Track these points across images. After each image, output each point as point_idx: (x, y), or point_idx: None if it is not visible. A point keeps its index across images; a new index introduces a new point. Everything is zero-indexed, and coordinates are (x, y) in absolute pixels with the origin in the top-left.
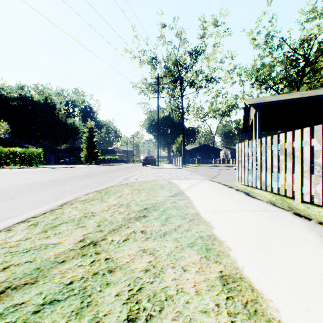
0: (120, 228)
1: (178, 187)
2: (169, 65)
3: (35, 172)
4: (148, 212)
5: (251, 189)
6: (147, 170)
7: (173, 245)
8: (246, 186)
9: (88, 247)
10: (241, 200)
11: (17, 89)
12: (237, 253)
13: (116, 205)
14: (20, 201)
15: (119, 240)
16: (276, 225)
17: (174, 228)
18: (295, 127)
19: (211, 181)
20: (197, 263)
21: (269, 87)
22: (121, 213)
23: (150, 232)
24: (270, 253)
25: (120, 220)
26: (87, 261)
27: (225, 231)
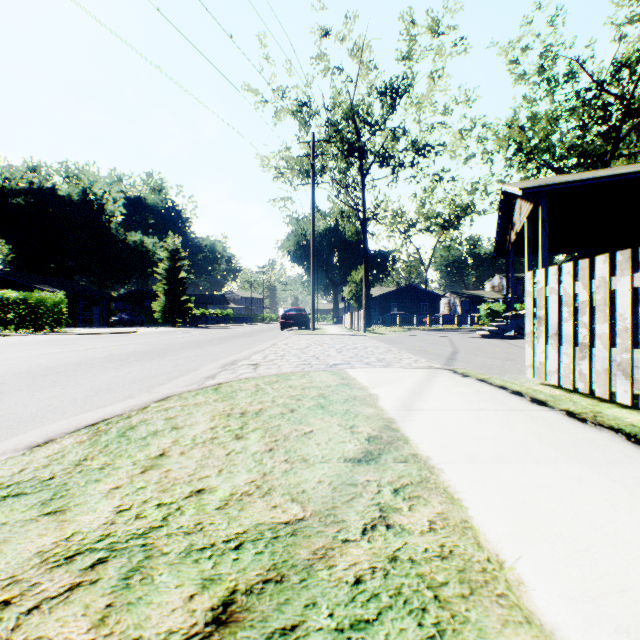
0: None
1: (375, 404)
2: (337, 119)
3: (31, 344)
4: None
5: (589, 402)
6: (288, 341)
7: None
8: (566, 393)
9: None
10: None
11: (24, 172)
12: None
13: (78, 552)
14: None
15: None
16: None
17: None
18: (610, 247)
19: (457, 375)
20: None
21: (545, 165)
22: None
23: None
24: None
25: None
26: None
27: None
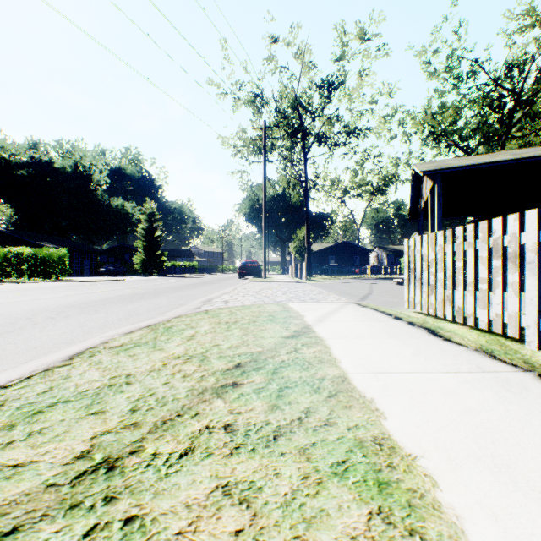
0: (178, 417)
1: (302, 319)
2: (284, 108)
3: (52, 289)
4: (242, 375)
5: (433, 320)
6: (246, 286)
7: (298, 471)
8: (424, 316)
9: (92, 477)
10: (426, 346)
11: (27, 149)
12: (458, 498)
13: (180, 356)
14: (0, 346)
15: (171, 454)
16: (518, 408)
17: (297, 417)
18: (500, 213)
19: (359, 306)
20: (361, 537)
21: (453, 145)
22: (187, 377)
23: (243, 430)
24: (537, 496)
25: (183, 396)
26: (75, 530)
27: (412, 427)
